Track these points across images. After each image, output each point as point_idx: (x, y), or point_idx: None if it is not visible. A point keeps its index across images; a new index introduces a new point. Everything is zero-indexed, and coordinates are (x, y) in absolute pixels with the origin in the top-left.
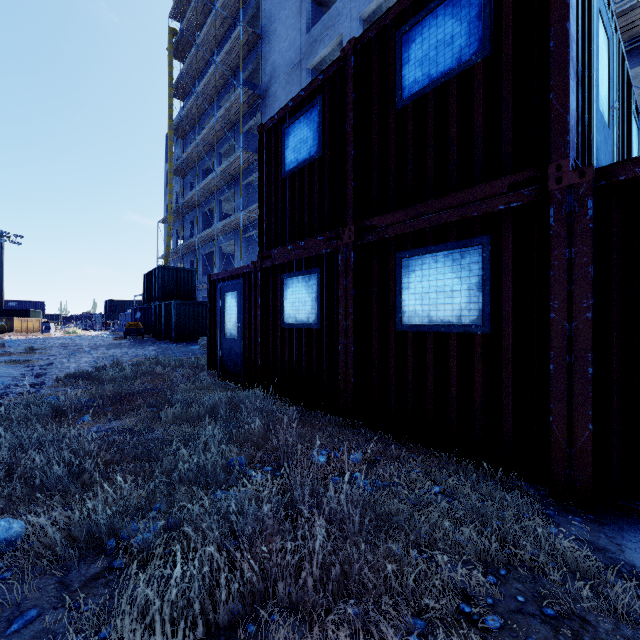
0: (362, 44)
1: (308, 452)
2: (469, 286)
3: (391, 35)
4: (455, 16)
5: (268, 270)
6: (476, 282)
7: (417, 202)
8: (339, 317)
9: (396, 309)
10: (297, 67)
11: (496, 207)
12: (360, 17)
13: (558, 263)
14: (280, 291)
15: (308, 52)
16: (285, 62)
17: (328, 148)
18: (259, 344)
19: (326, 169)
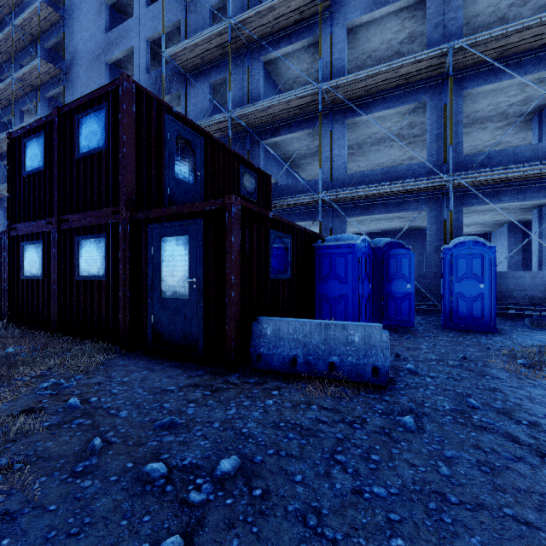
0: (63, 112)
1: (5, 348)
2: (102, 257)
3: (75, 115)
4: (97, 122)
5: (15, 238)
6: (104, 255)
7: (85, 211)
8: (51, 272)
9: (77, 268)
10: (97, 58)
11: (109, 221)
12: (147, 39)
13: (122, 249)
14: (22, 253)
15: (106, 49)
16: (86, 49)
17: (48, 166)
18: (7, 291)
19: (47, 179)
